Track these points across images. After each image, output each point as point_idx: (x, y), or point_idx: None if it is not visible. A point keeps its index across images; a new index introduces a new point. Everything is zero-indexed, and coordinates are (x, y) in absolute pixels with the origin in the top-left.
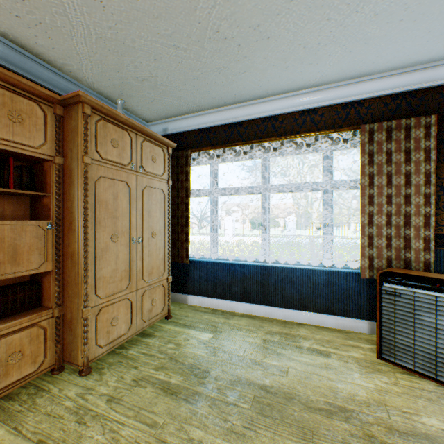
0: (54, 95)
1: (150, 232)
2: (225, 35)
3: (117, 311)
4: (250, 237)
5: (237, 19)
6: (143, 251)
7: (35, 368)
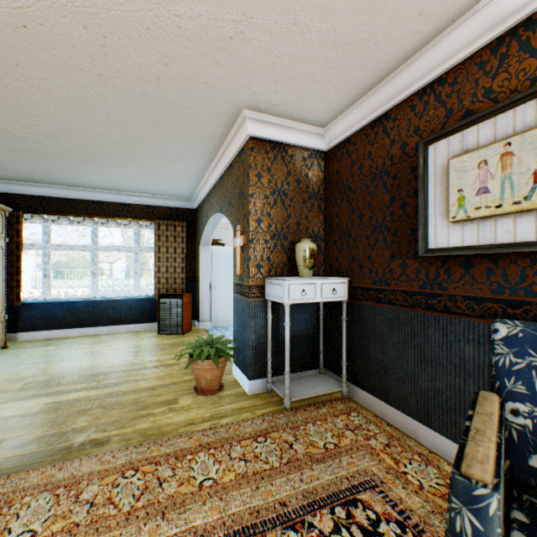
0: None
1: None
2: (73, 169)
3: None
4: (63, 289)
5: (83, 169)
6: None
7: None
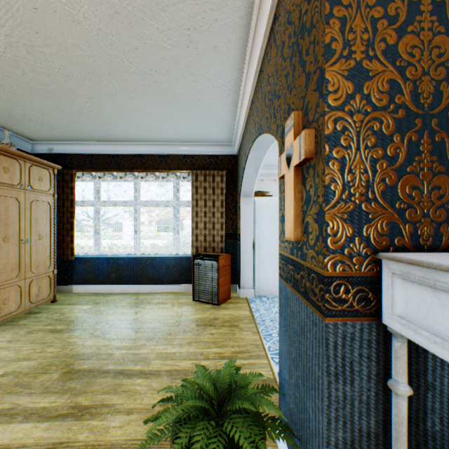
0: None
1: (38, 235)
2: (97, 113)
3: (9, 294)
4: (150, 240)
5: (104, 110)
6: (31, 249)
7: None
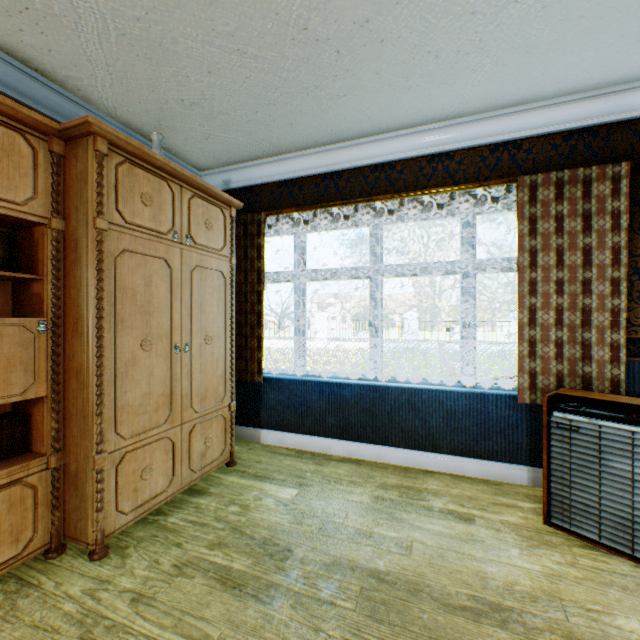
0: (49, 122)
1: (203, 336)
2: (316, 34)
3: (151, 458)
4: (353, 342)
5: (335, 10)
6: (191, 365)
7: (17, 551)
